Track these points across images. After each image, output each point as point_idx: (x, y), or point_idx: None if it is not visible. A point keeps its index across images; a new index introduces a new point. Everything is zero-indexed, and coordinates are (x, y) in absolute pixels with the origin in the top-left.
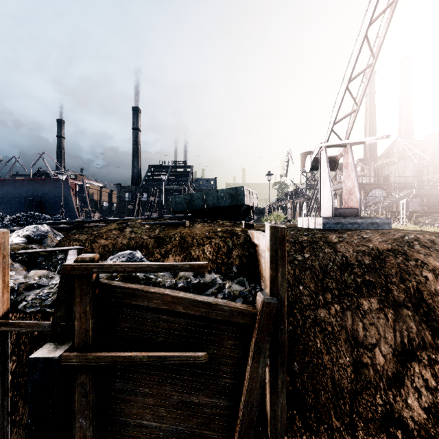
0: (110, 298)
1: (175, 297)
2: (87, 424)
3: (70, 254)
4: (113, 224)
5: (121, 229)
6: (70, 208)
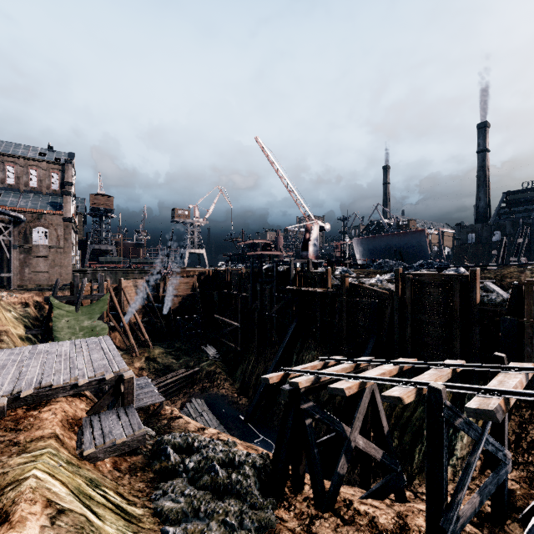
0: None
1: None
2: (531, 350)
3: (489, 284)
4: (510, 268)
5: (521, 271)
6: (425, 256)
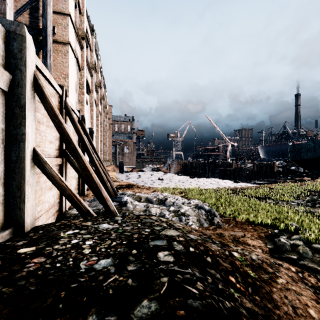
0: (289, 170)
1: (298, 171)
2: None
3: None
4: None
5: None
6: None
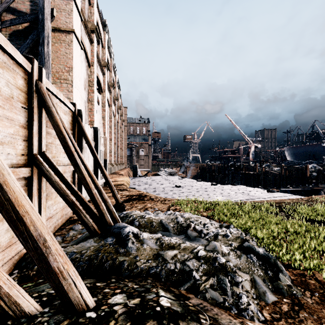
0: None
1: None
2: None
3: None
4: None
5: None
6: None
